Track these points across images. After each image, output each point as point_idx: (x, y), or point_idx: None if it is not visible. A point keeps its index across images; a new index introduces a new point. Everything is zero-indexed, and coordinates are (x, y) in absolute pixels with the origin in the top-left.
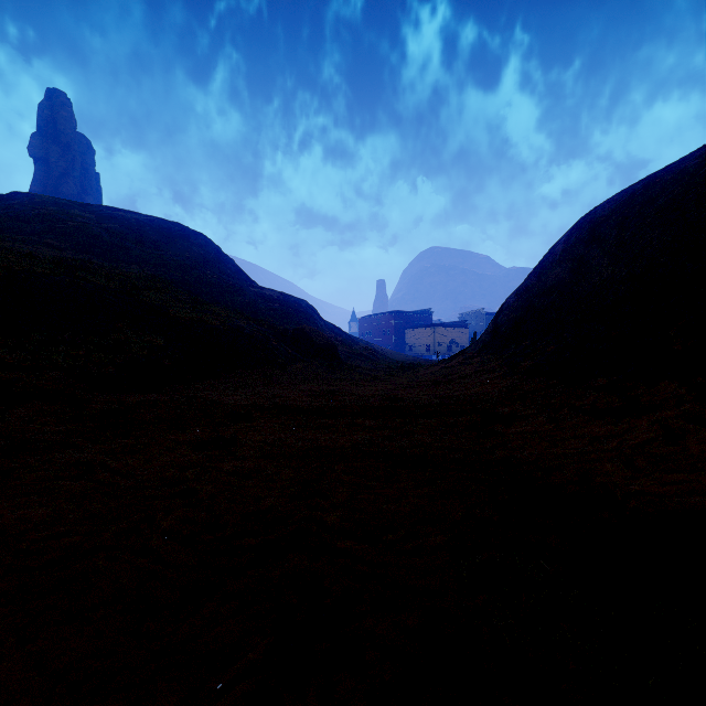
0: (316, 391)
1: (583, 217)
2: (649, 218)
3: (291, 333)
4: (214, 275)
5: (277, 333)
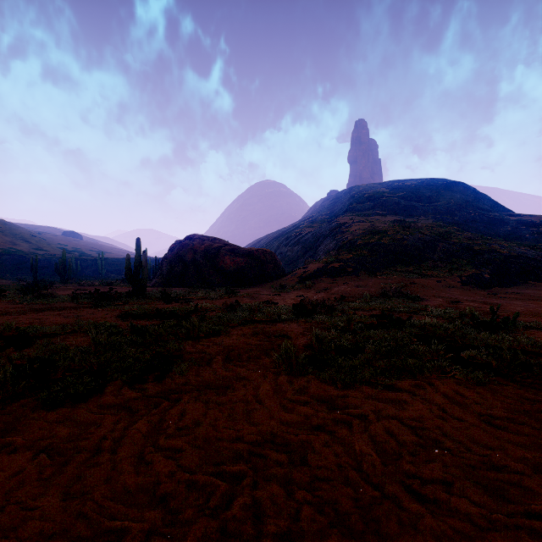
0: None
1: None
2: None
3: None
4: (475, 212)
5: None
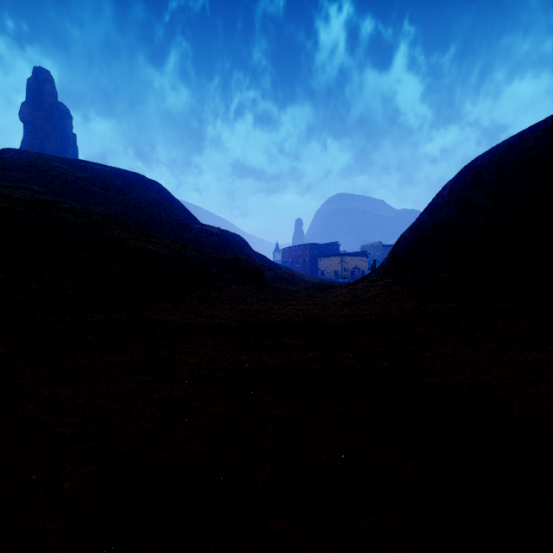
0: (246, 310)
1: (465, 166)
2: (525, 165)
3: (227, 261)
4: (166, 214)
5: (215, 261)
